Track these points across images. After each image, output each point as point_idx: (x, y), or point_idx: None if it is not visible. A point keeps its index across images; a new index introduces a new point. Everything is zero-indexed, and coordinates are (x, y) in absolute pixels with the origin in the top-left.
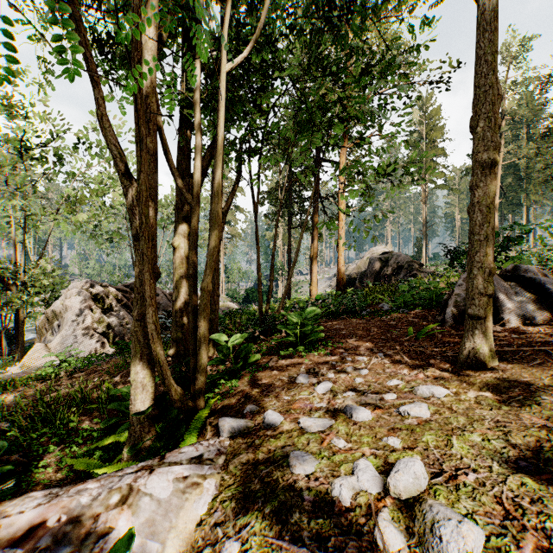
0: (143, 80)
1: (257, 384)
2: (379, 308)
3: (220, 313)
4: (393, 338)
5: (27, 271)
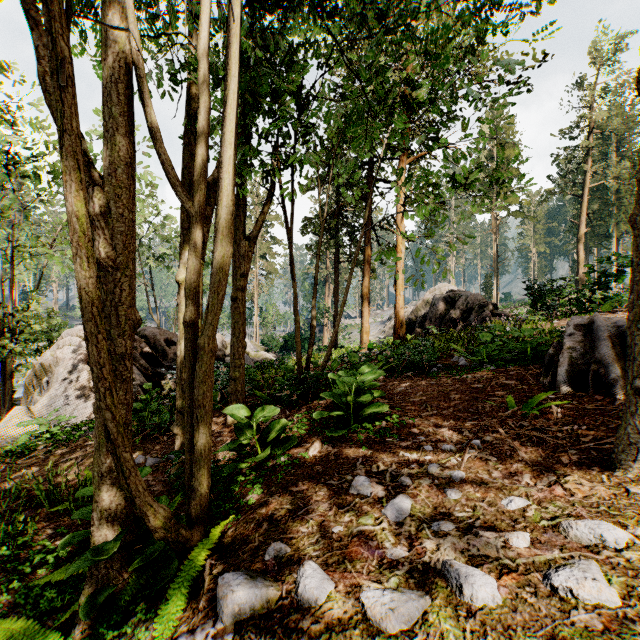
0: (109, 14)
1: (289, 492)
2: (453, 363)
3: (252, 365)
4: (487, 411)
5: (14, 315)
